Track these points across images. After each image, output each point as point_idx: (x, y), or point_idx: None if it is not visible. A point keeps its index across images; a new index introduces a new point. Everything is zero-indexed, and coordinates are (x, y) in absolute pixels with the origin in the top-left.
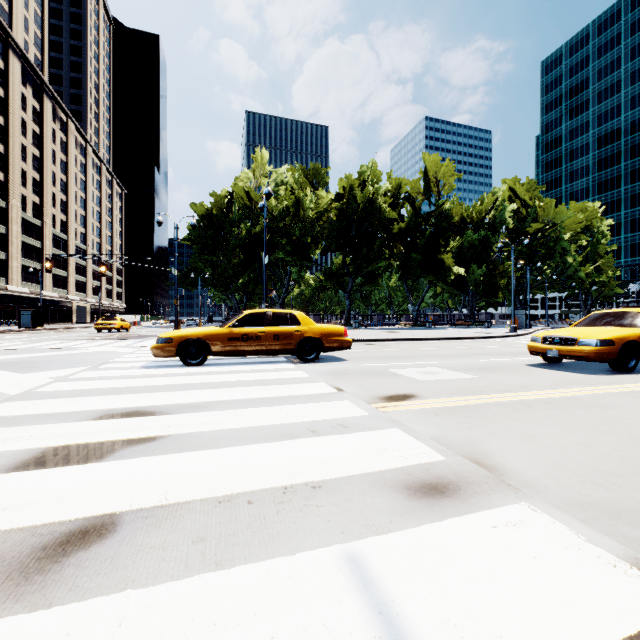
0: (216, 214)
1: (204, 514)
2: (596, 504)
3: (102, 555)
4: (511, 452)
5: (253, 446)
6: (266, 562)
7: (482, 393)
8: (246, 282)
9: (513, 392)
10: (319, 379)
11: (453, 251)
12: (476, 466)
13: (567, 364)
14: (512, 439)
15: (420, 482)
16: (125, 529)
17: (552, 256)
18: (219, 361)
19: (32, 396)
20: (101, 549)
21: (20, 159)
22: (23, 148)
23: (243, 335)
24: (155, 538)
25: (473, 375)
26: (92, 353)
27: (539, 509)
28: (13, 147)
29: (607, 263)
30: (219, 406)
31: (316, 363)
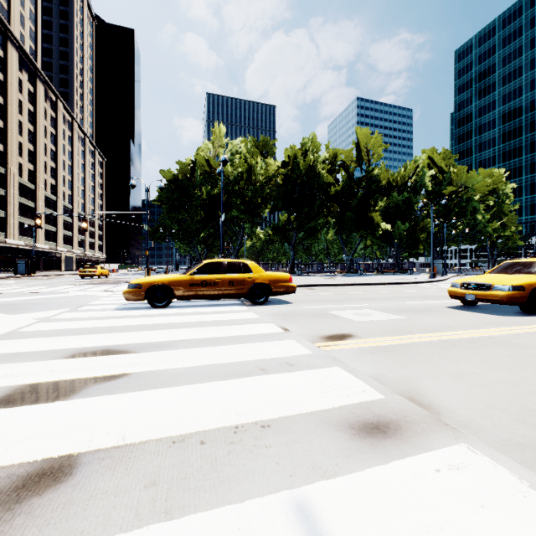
0: (181, 179)
1: (158, 455)
2: (532, 445)
3: (54, 502)
4: (444, 390)
5: (208, 384)
6: (215, 511)
7: (411, 333)
8: (206, 236)
9: (439, 332)
10: (268, 320)
11: (381, 210)
12: (413, 404)
13: (482, 306)
14: (443, 377)
15: (362, 421)
16: (81, 472)
17: (464, 214)
18: (182, 304)
19: (16, 335)
20: (54, 495)
21: (17, 133)
22: (19, 124)
23: (202, 281)
24: (108, 482)
25: (402, 316)
26: (74, 296)
27: (478, 450)
28: (11, 123)
29: (511, 220)
30: (179, 345)
31: (265, 305)
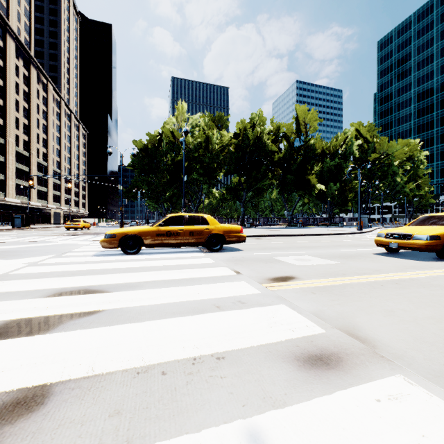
0: (150, 148)
1: (123, 385)
2: None
3: (25, 430)
4: (377, 325)
5: (170, 320)
6: (174, 440)
7: (345, 275)
8: (171, 195)
9: (368, 275)
10: (222, 264)
11: (316, 173)
12: (351, 338)
13: (403, 253)
14: (376, 314)
15: (307, 353)
16: (52, 401)
17: (386, 177)
18: (150, 251)
19: (7, 277)
20: (25, 423)
21: (14, 110)
22: (16, 102)
23: (167, 232)
24: (76, 411)
25: (336, 261)
26: (60, 245)
27: (413, 381)
28: (9, 101)
29: (424, 182)
30: (146, 285)
31: (220, 252)
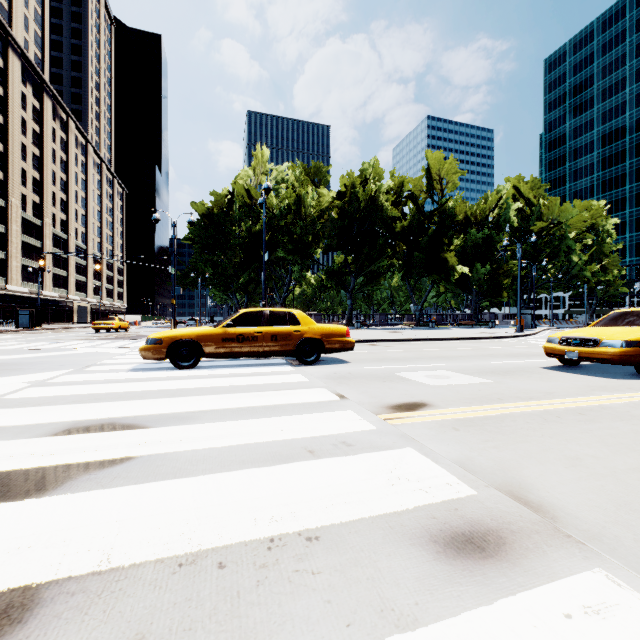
0: (216, 213)
1: (155, 587)
2: None
3: None
4: (556, 482)
5: (236, 473)
6: None
7: (502, 401)
8: (247, 282)
9: (537, 400)
10: (319, 384)
11: (456, 250)
12: (517, 504)
13: (586, 367)
14: (553, 463)
15: (449, 531)
16: (36, 617)
17: (557, 255)
18: (213, 363)
19: None
20: None
21: (20, 158)
22: (23, 147)
23: (238, 335)
24: (74, 636)
25: (487, 379)
26: (82, 354)
27: (621, 580)
28: (12, 146)
29: (612, 262)
30: (204, 417)
31: (316, 365)
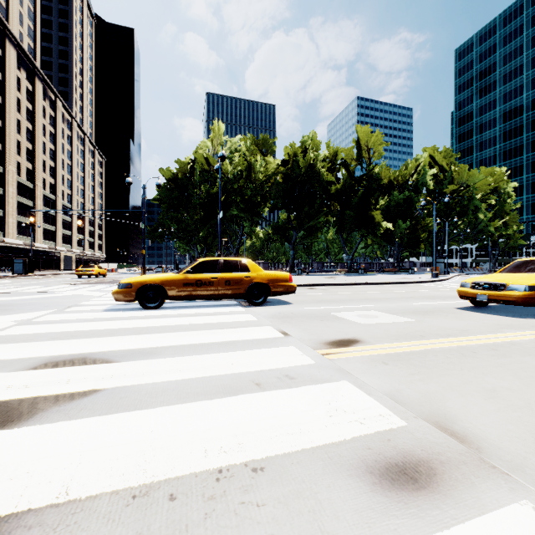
0: (180, 178)
1: (108, 521)
2: None
3: None
4: (478, 414)
5: (190, 405)
6: None
7: (424, 338)
8: (206, 235)
9: (454, 337)
10: (266, 322)
11: (382, 209)
12: (444, 435)
13: (494, 307)
14: (473, 395)
15: (384, 461)
16: None
17: (466, 213)
18: (176, 304)
19: None
20: None
21: (15, 131)
22: (18, 122)
23: (197, 281)
24: None
25: (410, 318)
26: (65, 296)
27: None
28: (9, 121)
29: (512, 219)
30: (165, 352)
31: (264, 306)
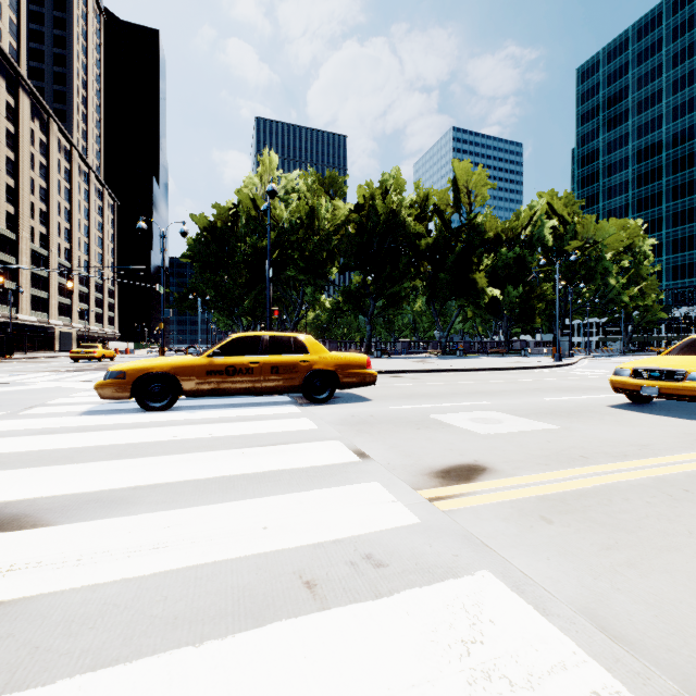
0: (219, 227)
1: None
2: None
3: None
4: None
5: (145, 667)
6: None
7: (589, 461)
8: (254, 305)
9: (635, 458)
10: (332, 433)
11: (486, 271)
12: None
13: (661, 405)
14: None
15: None
16: None
17: (593, 277)
18: (198, 402)
19: None
20: None
21: None
22: None
23: (228, 367)
24: None
25: (551, 424)
26: (36, 390)
27: None
28: None
29: (650, 286)
30: (147, 499)
31: (329, 405)
